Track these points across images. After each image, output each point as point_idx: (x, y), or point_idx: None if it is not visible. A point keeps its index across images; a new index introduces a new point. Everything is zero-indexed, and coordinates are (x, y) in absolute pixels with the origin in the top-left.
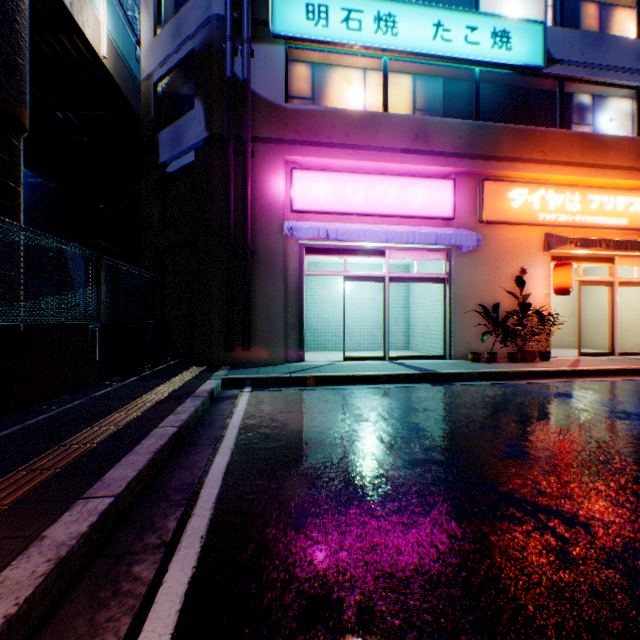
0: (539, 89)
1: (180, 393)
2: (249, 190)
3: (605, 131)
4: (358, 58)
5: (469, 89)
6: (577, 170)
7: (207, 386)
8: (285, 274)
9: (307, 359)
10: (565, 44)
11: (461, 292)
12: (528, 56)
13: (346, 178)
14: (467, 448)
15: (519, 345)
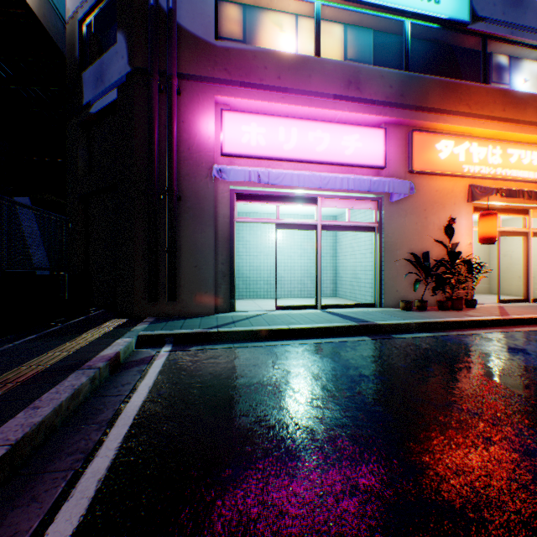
0: (462, 47)
1: (69, 362)
2: (175, 128)
3: (520, 91)
4: (290, 1)
5: (398, 43)
6: (499, 124)
7: (112, 349)
8: (215, 220)
9: (238, 308)
10: (488, 2)
11: (391, 241)
12: (455, 11)
13: (278, 122)
14: (472, 464)
15: (450, 293)
